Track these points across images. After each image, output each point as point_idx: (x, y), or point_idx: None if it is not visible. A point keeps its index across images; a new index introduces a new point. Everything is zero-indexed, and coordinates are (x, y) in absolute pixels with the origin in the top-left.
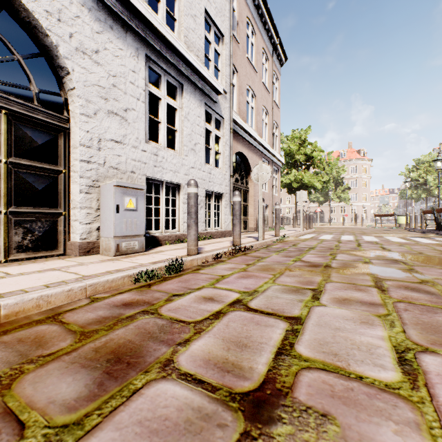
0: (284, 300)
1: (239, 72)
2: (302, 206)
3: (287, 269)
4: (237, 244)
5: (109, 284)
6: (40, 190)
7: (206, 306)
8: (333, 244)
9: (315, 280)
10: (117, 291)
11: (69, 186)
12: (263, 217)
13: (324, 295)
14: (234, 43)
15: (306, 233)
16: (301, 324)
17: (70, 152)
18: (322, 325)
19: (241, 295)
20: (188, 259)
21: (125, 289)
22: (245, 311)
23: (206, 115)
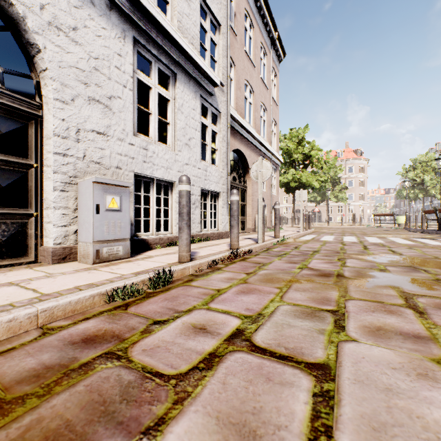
0: (300, 330)
1: (236, 65)
2: (301, 206)
3: (294, 280)
4: (235, 248)
5: (72, 306)
6: (4, 187)
7: (196, 344)
8: (337, 246)
9: (331, 297)
10: (83, 316)
11: (42, 182)
12: (263, 218)
13: (349, 322)
14: (231, 34)
15: (306, 234)
16: (333, 381)
17: (42, 144)
18: (363, 382)
19: (242, 321)
20: (179, 268)
21: (94, 312)
22: (249, 351)
23: (201, 110)
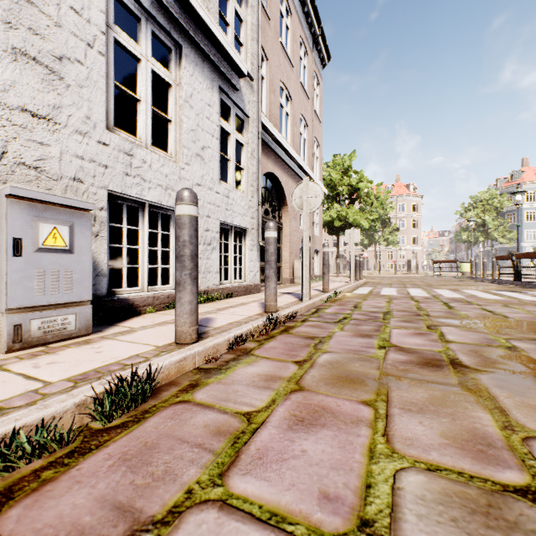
0: None
1: (270, 59)
2: (353, 250)
3: (388, 379)
4: (271, 311)
5: None
6: None
7: None
8: (410, 304)
9: (487, 430)
10: None
11: None
12: (309, 265)
13: None
14: (263, 16)
15: (358, 286)
16: None
17: None
18: None
19: None
20: (172, 360)
21: None
22: None
23: (222, 113)
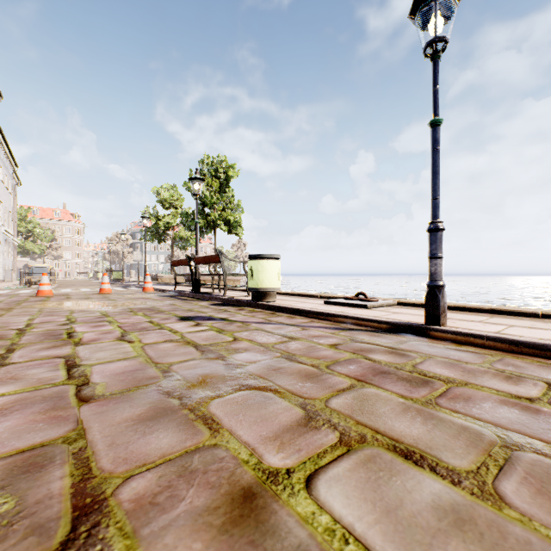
0: None
1: None
2: None
3: None
4: None
5: None
6: None
7: None
8: None
9: None
10: None
11: None
12: None
13: None
14: None
15: None
16: None
17: None
18: None
19: None
20: None
21: None
22: None
23: None
